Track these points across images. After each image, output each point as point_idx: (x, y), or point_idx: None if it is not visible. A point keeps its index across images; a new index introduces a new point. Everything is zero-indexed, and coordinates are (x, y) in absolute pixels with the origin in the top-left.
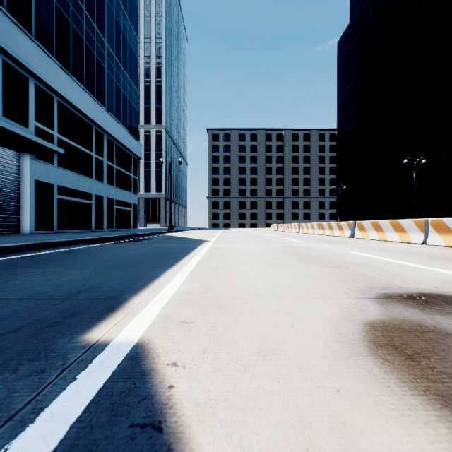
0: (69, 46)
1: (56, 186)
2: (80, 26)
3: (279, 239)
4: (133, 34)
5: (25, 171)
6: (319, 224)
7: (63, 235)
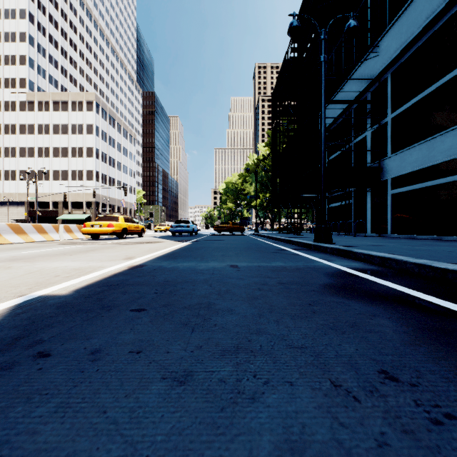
0: None
1: None
2: None
3: None
4: None
5: None
6: None
7: None
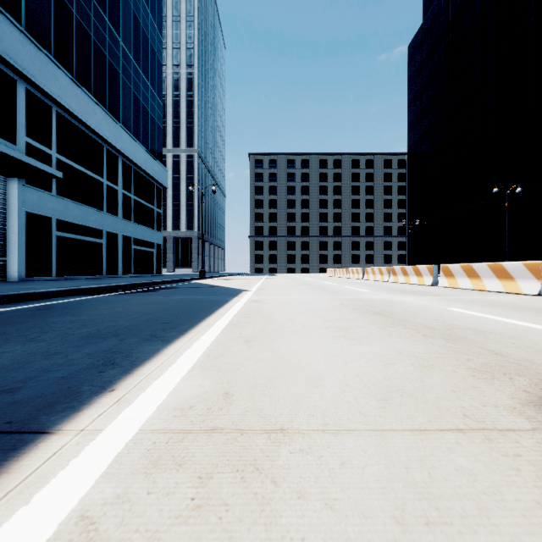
0: (72, 43)
1: (55, 220)
2: (87, 19)
3: (340, 288)
4: (156, 33)
5: (13, 200)
6: (390, 269)
7: (58, 283)
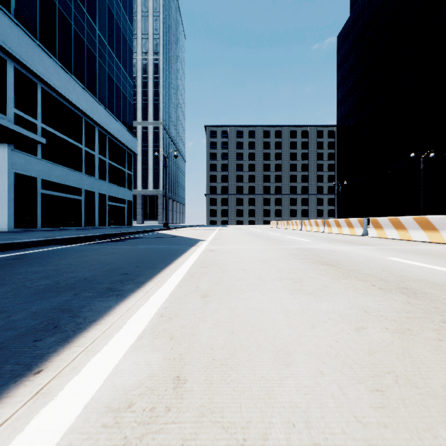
0: (55, 29)
1: (40, 180)
2: (68, 10)
3: (284, 238)
4: (127, 24)
5: (3, 162)
6: (324, 221)
7: (41, 233)
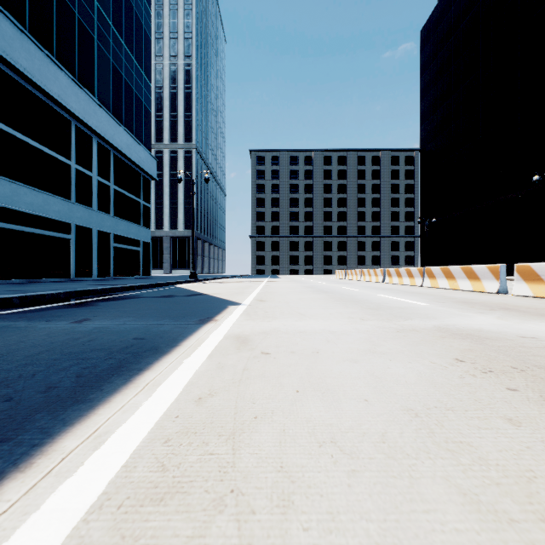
0: None
1: None
2: None
3: (378, 299)
4: (142, 2)
5: None
6: (423, 270)
7: None
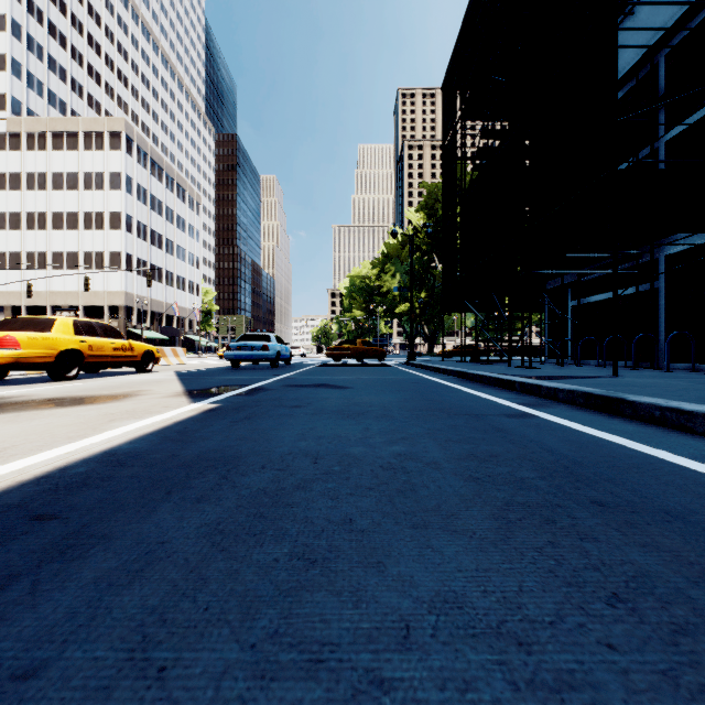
0: None
1: None
2: None
3: None
4: None
5: None
6: None
7: None
